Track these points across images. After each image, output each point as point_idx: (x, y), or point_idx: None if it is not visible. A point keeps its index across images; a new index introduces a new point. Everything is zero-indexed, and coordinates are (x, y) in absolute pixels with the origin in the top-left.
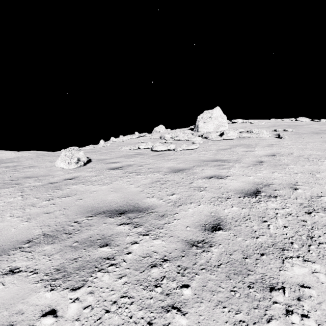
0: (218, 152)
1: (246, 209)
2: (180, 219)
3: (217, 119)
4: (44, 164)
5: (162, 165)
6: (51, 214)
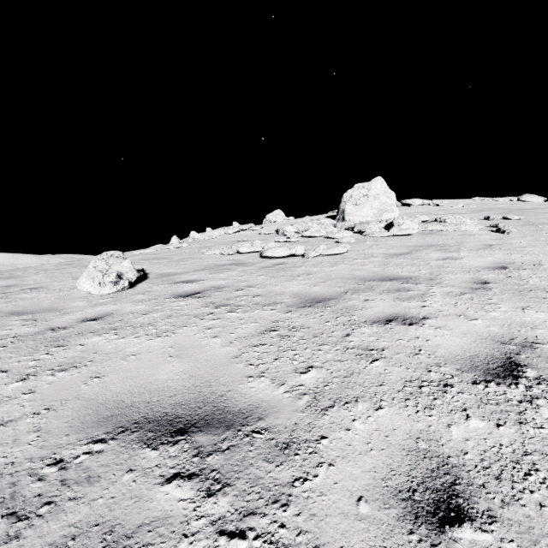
0: (388, 259)
1: (508, 426)
2: (335, 464)
3: (379, 199)
4: (60, 284)
5: (282, 288)
6: (8, 427)
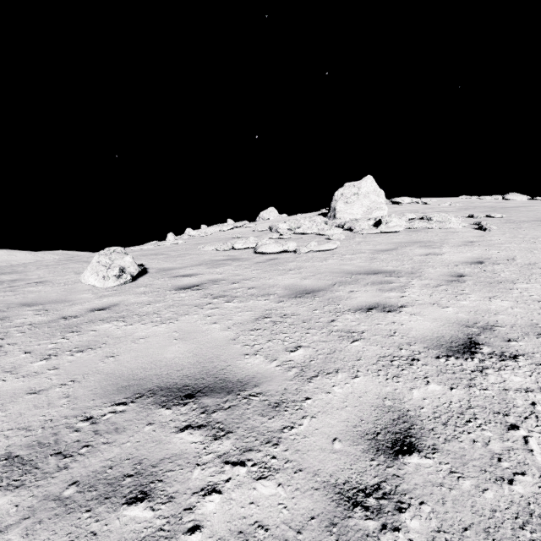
0: (374, 255)
1: (459, 389)
2: (317, 417)
3: (369, 197)
4: (64, 278)
5: (275, 281)
6: (41, 394)
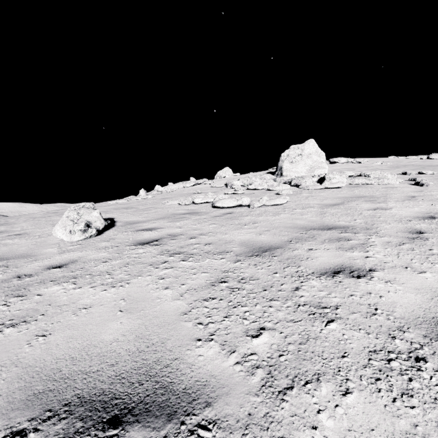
0: (323, 209)
1: None
2: None
3: (311, 157)
4: (41, 230)
5: (231, 236)
6: None
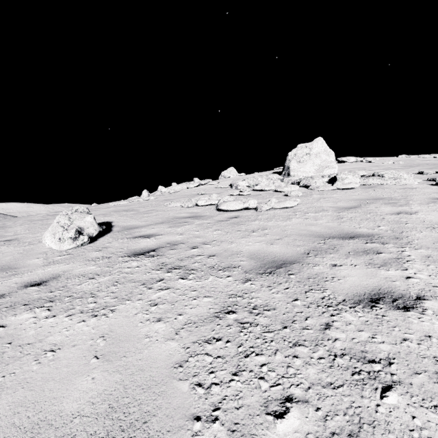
0: (339, 213)
1: None
2: None
3: (320, 156)
4: (33, 236)
5: (237, 246)
6: None
